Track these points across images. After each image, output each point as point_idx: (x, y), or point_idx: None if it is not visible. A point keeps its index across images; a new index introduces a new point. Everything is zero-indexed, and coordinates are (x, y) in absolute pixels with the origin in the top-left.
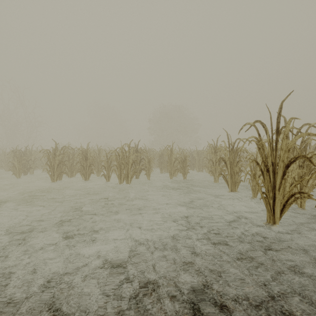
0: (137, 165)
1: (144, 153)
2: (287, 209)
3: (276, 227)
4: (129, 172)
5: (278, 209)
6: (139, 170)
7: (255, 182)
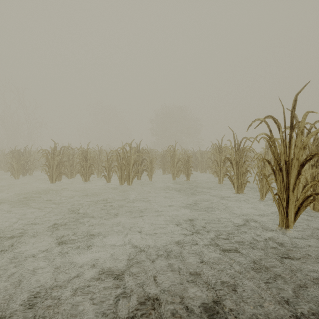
0: (138, 165)
1: (146, 154)
2: (302, 211)
3: (289, 232)
4: (130, 173)
5: (292, 212)
6: (141, 170)
7: (263, 183)
